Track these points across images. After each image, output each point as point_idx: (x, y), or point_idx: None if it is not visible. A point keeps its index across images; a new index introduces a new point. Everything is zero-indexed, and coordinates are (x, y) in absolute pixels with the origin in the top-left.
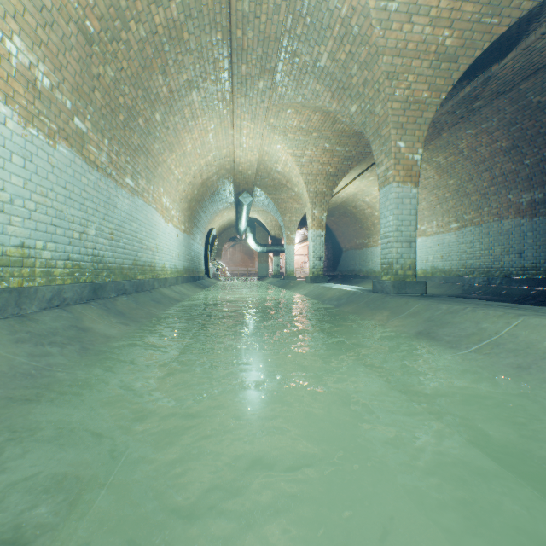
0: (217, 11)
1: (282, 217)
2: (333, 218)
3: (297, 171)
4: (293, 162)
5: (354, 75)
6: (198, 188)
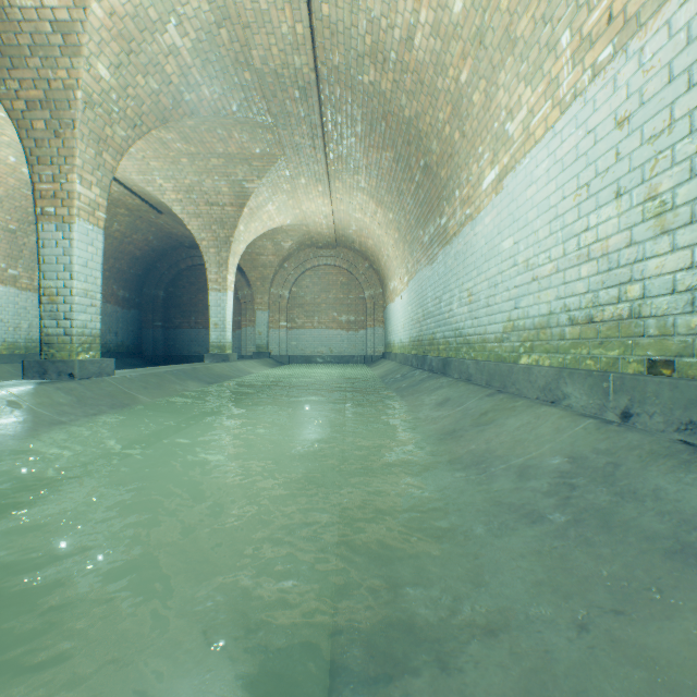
0: None
1: None
2: None
3: None
4: None
5: None
6: None
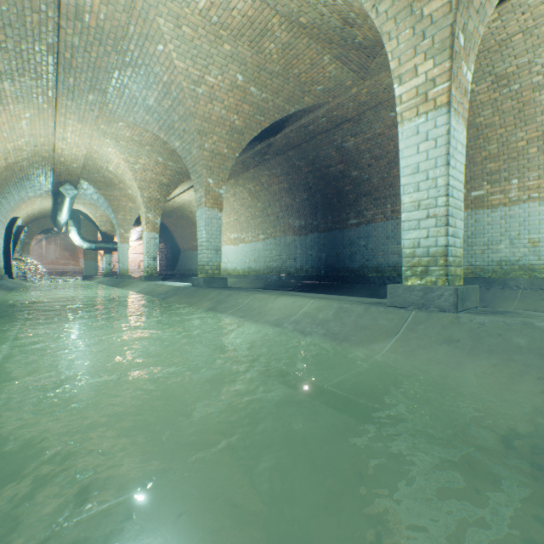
0: (43, 31)
1: (116, 215)
2: (172, 220)
3: (131, 175)
4: (127, 167)
5: (176, 122)
6: (0, 172)
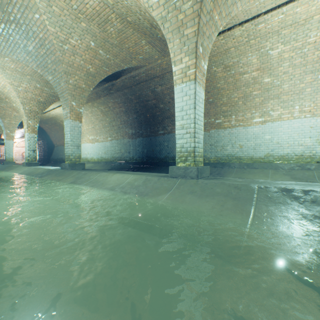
0: None
1: (3, 120)
2: (48, 125)
3: (15, 94)
4: (12, 88)
5: (49, 64)
6: None
